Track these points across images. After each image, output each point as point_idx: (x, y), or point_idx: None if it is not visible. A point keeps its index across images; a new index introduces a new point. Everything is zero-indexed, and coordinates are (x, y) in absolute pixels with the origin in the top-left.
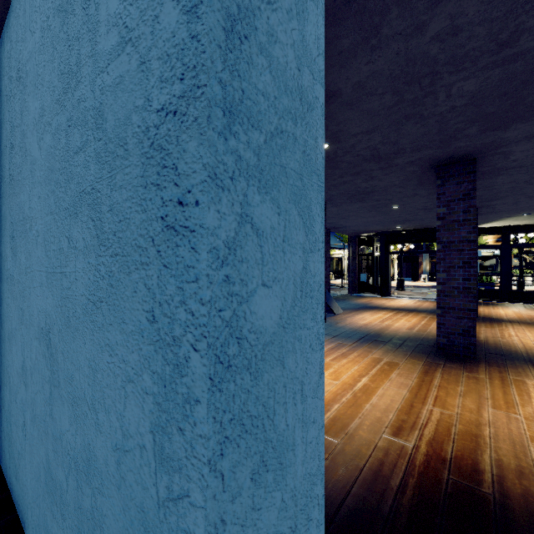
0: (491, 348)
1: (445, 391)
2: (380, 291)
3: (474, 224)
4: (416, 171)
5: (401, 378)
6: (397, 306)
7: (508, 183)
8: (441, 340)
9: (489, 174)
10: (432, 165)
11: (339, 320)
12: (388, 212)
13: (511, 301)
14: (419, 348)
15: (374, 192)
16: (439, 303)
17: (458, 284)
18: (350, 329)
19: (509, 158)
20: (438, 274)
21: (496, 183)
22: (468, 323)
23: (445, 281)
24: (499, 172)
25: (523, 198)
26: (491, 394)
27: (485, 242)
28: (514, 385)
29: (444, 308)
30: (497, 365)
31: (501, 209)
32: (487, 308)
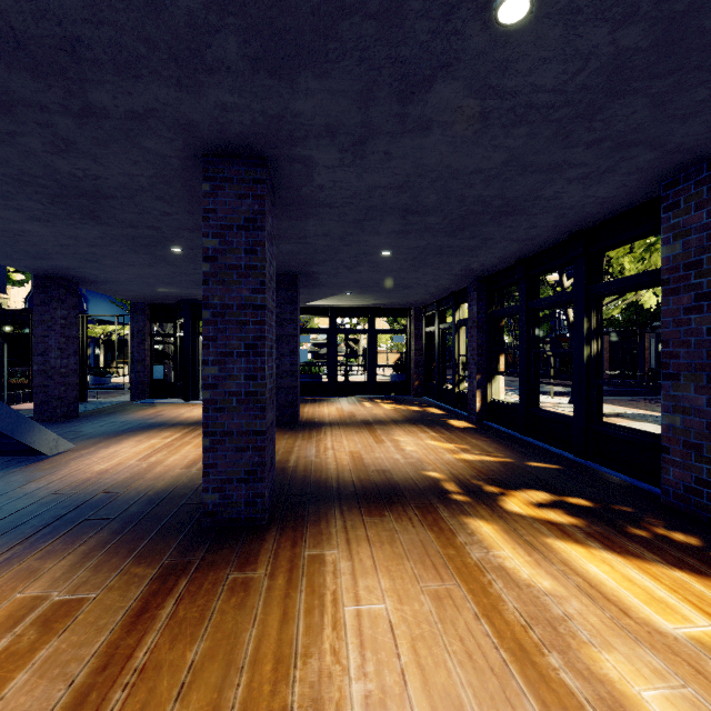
0: (298, 482)
1: (145, 695)
2: (184, 393)
3: (263, 275)
4: (169, 157)
5: (39, 684)
6: (199, 418)
7: (323, 236)
8: (211, 498)
9: (296, 210)
10: (194, 149)
11: (42, 472)
12: (173, 260)
13: (337, 395)
14: (176, 518)
15: (108, 198)
16: (207, 425)
17: (239, 387)
18: (50, 494)
19: (314, 180)
20: (205, 367)
21: (309, 233)
22: (254, 457)
23: (217, 382)
24: (307, 208)
25: (342, 269)
26: (256, 640)
27: (317, 326)
28: (306, 580)
29: (215, 434)
30: (295, 523)
31: (324, 282)
32: (313, 406)
